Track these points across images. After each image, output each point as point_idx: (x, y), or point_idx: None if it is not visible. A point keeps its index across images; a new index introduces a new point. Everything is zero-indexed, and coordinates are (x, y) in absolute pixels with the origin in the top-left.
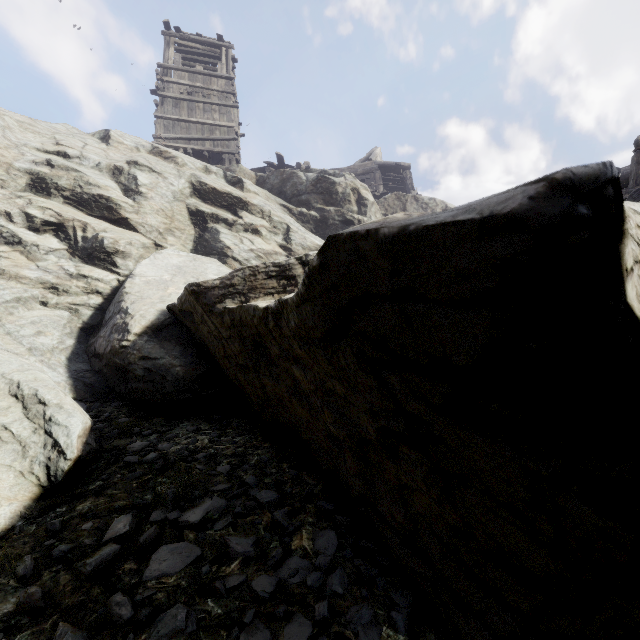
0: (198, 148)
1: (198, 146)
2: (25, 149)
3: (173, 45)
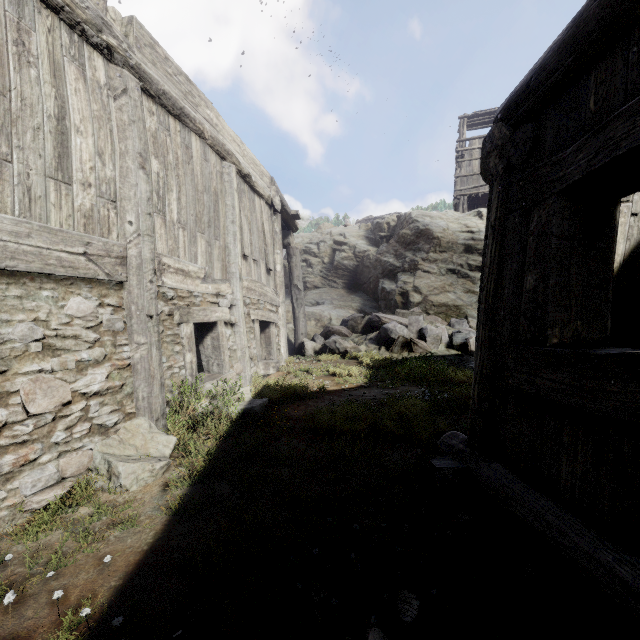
0: (486, 191)
1: (486, 190)
2: (456, 233)
3: (465, 123)
